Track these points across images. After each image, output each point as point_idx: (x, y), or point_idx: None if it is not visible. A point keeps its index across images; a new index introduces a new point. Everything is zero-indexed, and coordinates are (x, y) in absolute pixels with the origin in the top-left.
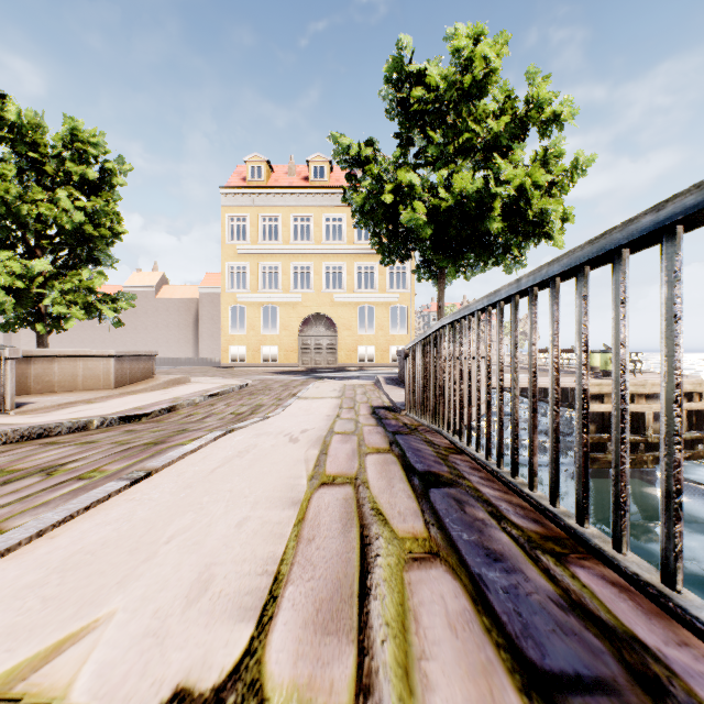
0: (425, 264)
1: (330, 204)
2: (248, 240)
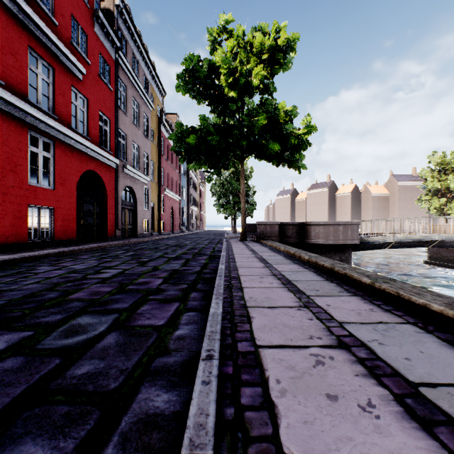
0: None
1: None
2: None
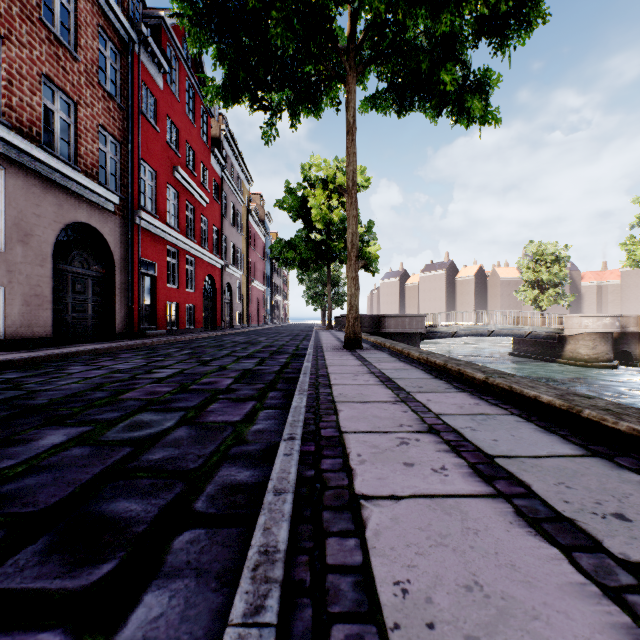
0: None
1: None
2: None
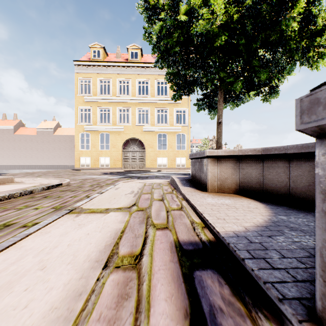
0: (204, 96)
1: (141, 73)
2: (91, 93)
